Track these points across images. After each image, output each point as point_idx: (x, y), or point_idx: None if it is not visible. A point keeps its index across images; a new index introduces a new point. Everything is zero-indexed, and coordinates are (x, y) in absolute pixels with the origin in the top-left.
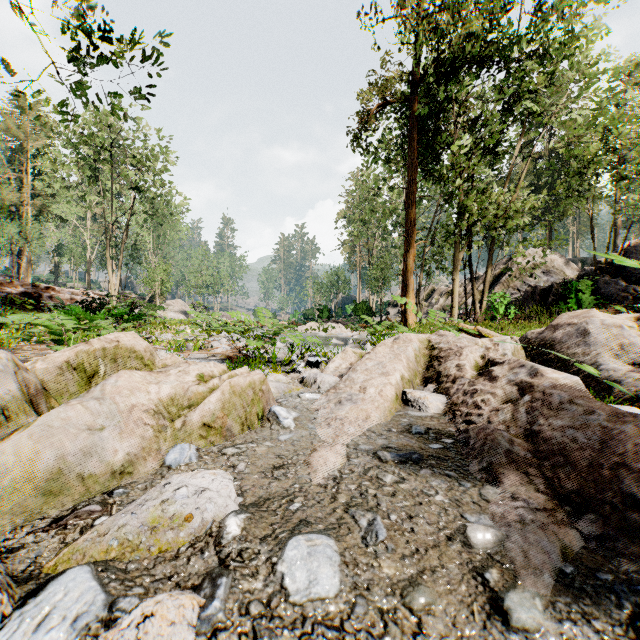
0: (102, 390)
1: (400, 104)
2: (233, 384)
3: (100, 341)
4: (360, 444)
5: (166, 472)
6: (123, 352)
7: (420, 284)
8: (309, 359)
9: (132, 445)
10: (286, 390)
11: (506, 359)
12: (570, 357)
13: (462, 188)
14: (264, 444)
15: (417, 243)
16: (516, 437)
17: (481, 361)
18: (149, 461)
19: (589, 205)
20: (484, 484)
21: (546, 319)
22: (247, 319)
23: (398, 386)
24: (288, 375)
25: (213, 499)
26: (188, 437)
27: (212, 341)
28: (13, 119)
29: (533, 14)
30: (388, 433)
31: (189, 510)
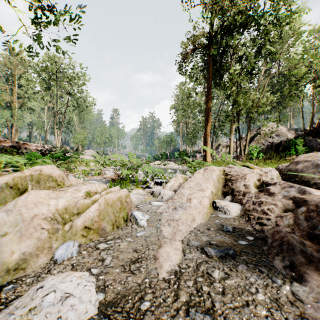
0: (15, 204)
1: (203, 49)
2: (107, 198)
3: (29, 170)
4: (191, 240)
5: (52, 266)
6: (44, 177)
7: (212, 141)
8: (156, 180)
9: (28, 246)
10: (143, 199)
11: (275, 181)
12: (309, 180)
13: (235, 92)
14: (126, 240)
15: (211, 120)
16: (303, 239)
17: (258, 182)
18: (41, 257)
19: (301, 100)
20: (291, 281)
21: (278, 159)
22: (122, 158)
23: (210, 198)
24: (144, 189)
25: (74, 306)
26: (73, 236)
27: (105, 170)
28: (8, 59)
29: (273, 0)
30: (208, 231)
31: (51, 319)
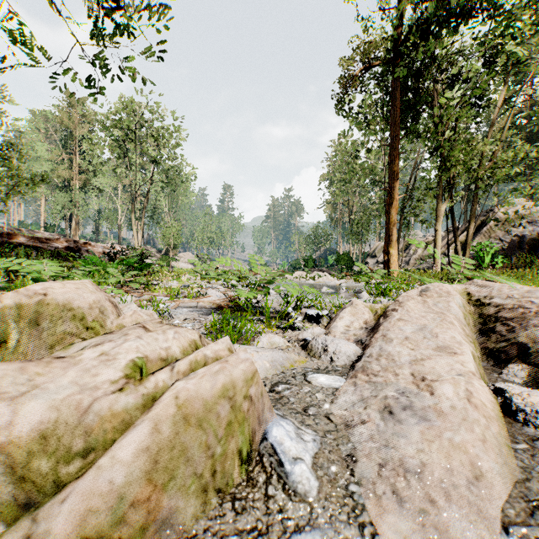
0: None
1: (382, 68)
2: (184, 398)
3: (17, 294)
4: None
5: None
6: (51, 310)
7: (399, 236)
8: (308, 312)
9: None
10: (286, 364)
11: None
12: None
13: None
14: None
15: (400, 196)
16: None
17: None
18: None
19: None
20: None
21: (536, 268)
22: (237, 266)
23: (477, 374)
24: (284, 333)
25: None
26: None
27: (209, 288)
28: (65, 113)
29: None
30: None
31: None
